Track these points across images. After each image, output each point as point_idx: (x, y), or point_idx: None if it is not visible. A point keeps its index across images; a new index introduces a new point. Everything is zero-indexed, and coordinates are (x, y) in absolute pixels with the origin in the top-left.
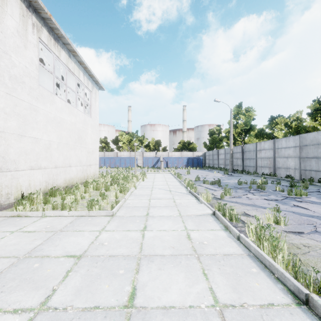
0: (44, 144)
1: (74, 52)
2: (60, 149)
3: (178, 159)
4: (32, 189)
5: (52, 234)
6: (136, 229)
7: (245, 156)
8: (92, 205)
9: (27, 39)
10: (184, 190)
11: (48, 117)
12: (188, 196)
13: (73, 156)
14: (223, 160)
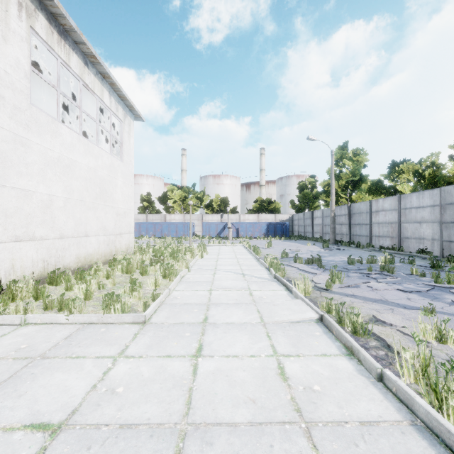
0: (40, 200)
1: (94, 58)
2: (70, 209)
3: (254, 225)
4: (18, 273)
5: (24, 366)
6: (183, 353)
7: (353, 221)
8: (108, 304)
9: (9, 26)
10: (265, 273)
11: (48, 157)
12: (272, 285)
13: (93, 220)
14: (320, 226)
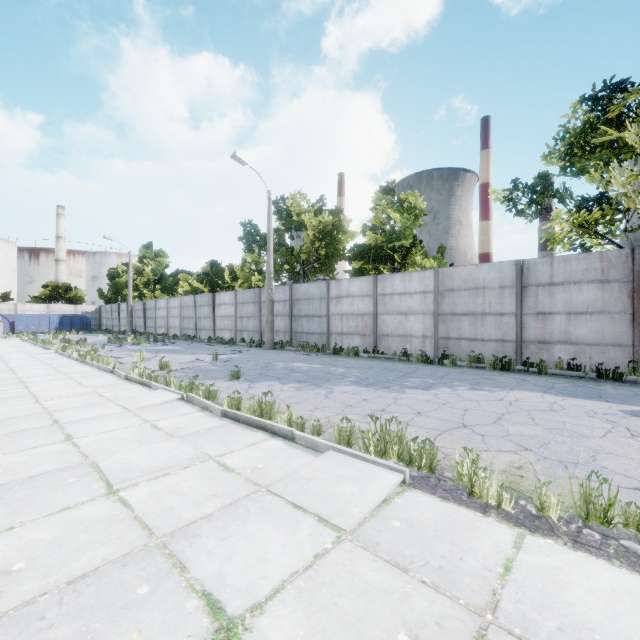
0: None
1: None
2: None
3: (41, 318)
4: None
5: None
6: None
7: (147, 315)
8: None
9: None
10: (39, 348)
11: None
12: (42, 350)
13: None
14: (125, 319)
